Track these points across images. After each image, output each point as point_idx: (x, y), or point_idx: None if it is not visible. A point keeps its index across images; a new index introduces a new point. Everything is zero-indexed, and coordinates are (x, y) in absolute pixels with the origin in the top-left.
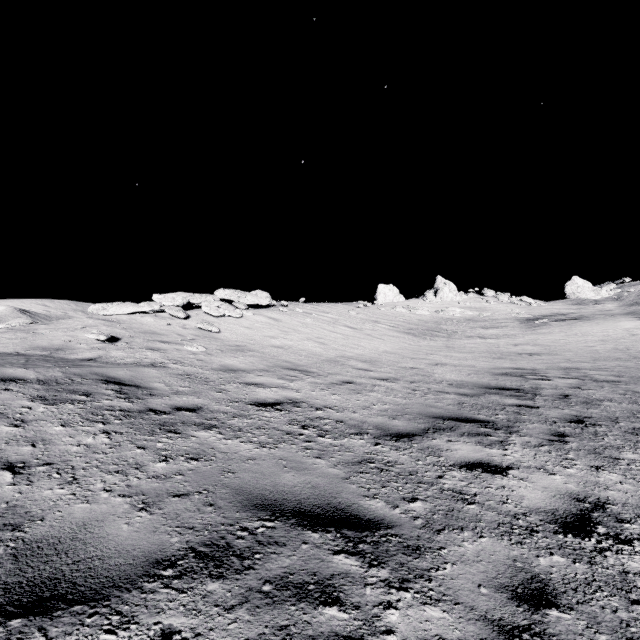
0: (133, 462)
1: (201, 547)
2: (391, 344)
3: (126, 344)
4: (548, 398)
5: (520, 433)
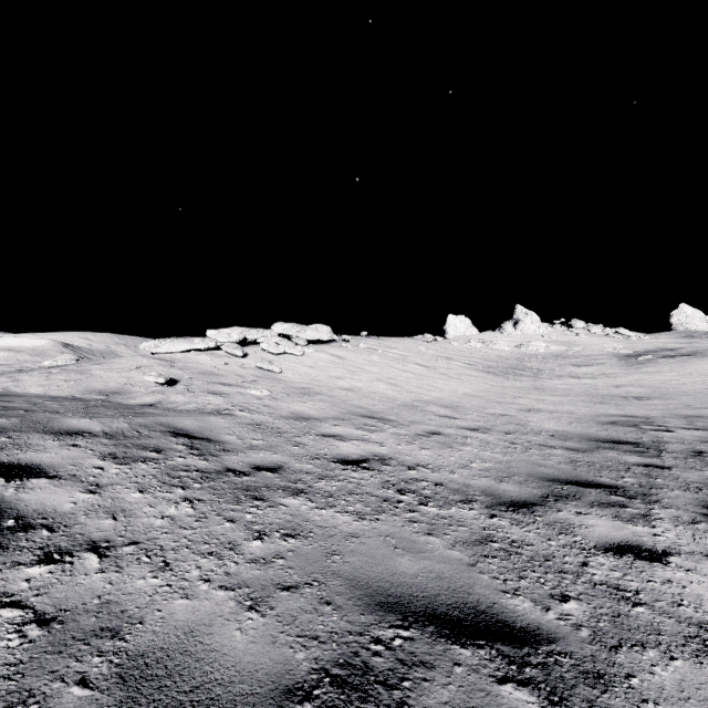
0: (225, 540)
1: (334, 668)
2: (471, 385)
3: (186, 387)
4: (678, 455)
5: (662, 504)
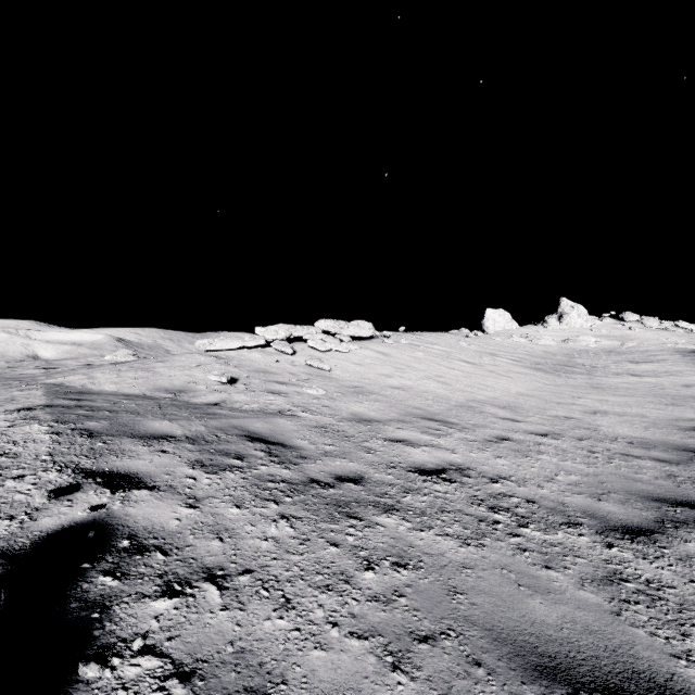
0: (336, 570)
1: None
2: (522, 383)
3: (245, 386)
4: None
5: None
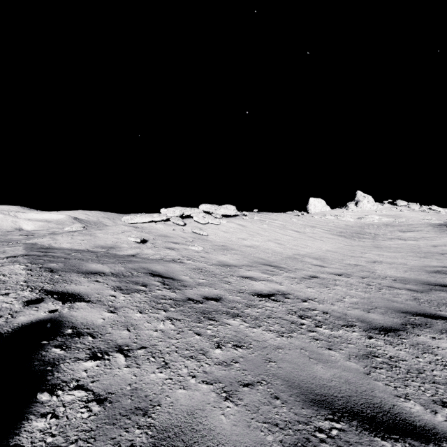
0: (198, 348)
1: None
2: (330, 244)
3: (152, 244)
4: None
5: None
